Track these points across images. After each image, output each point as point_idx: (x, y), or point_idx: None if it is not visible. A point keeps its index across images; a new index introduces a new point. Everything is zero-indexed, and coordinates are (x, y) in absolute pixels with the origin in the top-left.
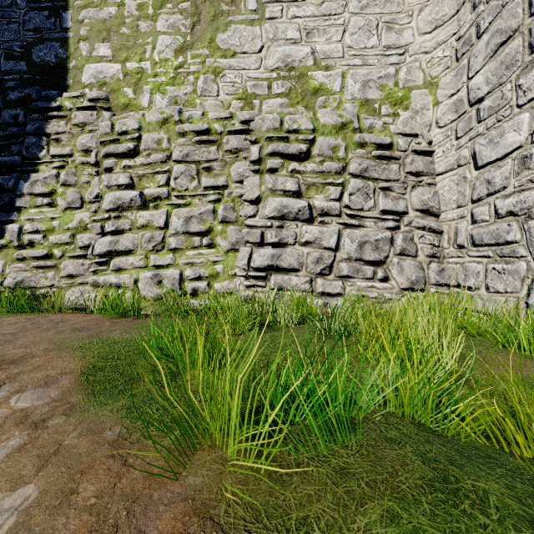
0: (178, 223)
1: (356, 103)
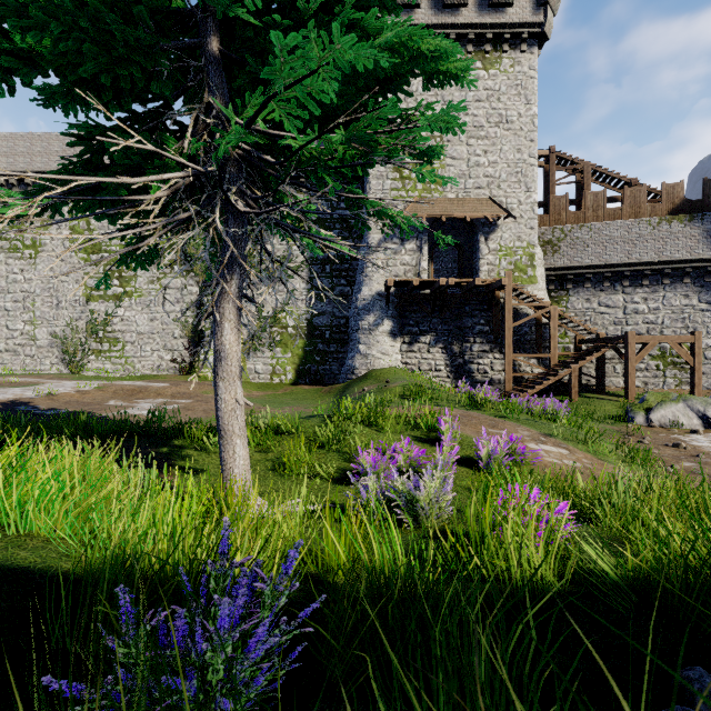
0: None
1: None
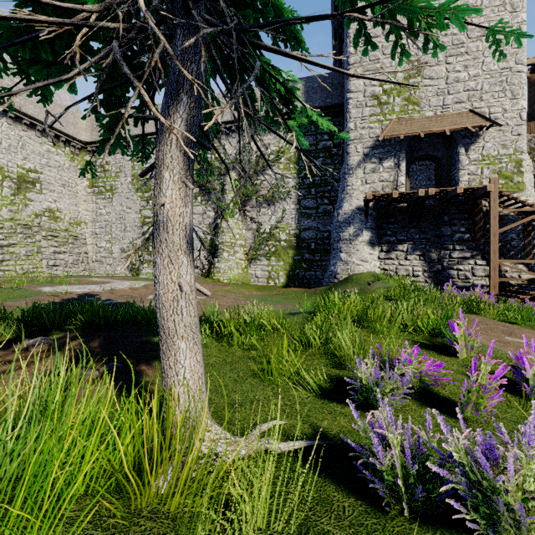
0: (24, 252)
1: (68, 223)
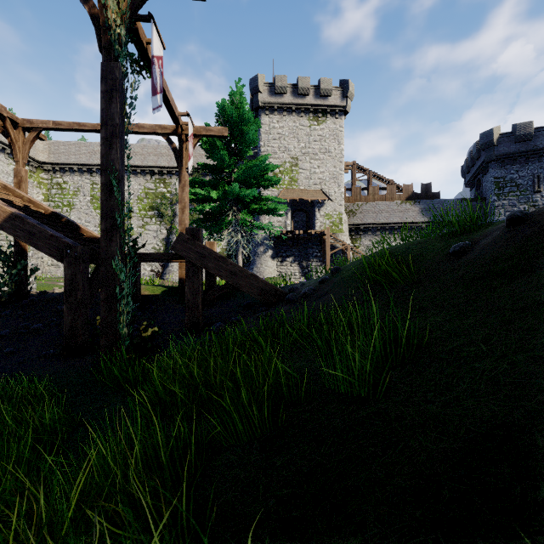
0: None
1: None
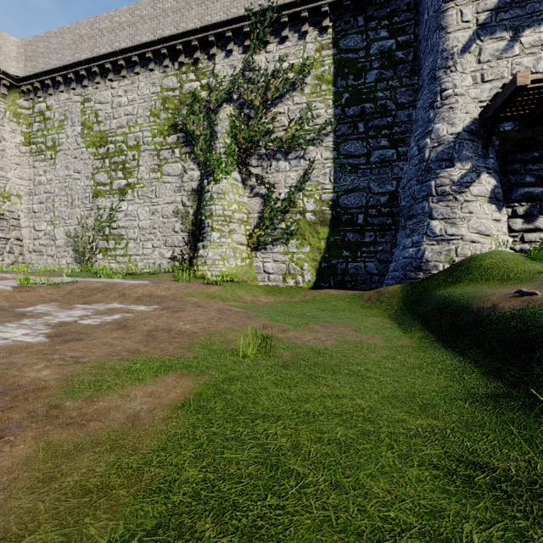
0: None
1: None
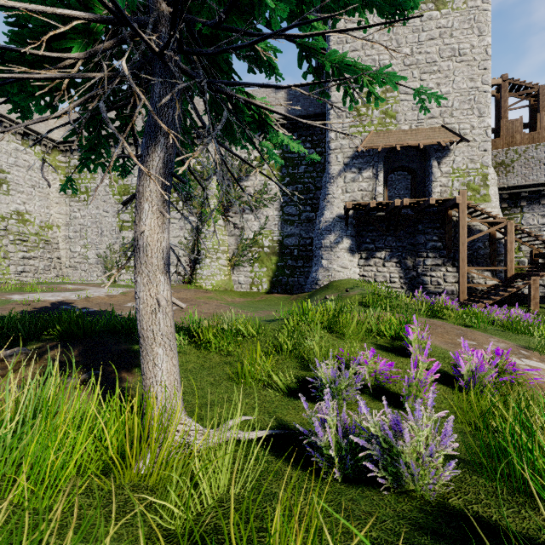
0: None
1: (39, 226)
